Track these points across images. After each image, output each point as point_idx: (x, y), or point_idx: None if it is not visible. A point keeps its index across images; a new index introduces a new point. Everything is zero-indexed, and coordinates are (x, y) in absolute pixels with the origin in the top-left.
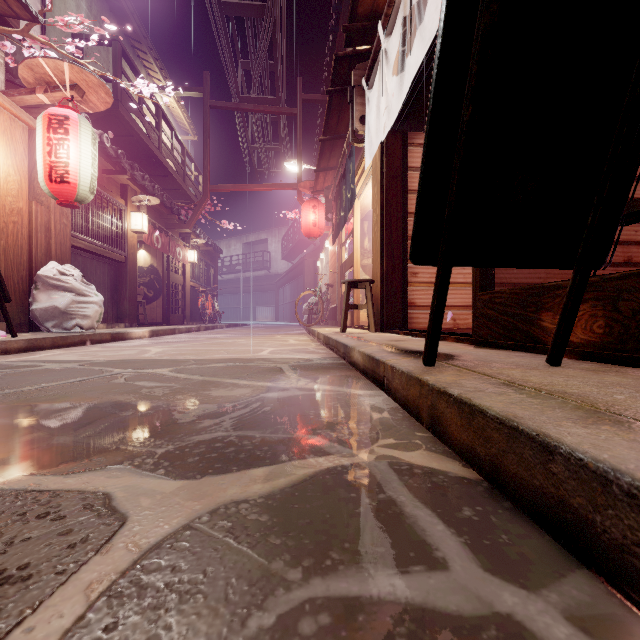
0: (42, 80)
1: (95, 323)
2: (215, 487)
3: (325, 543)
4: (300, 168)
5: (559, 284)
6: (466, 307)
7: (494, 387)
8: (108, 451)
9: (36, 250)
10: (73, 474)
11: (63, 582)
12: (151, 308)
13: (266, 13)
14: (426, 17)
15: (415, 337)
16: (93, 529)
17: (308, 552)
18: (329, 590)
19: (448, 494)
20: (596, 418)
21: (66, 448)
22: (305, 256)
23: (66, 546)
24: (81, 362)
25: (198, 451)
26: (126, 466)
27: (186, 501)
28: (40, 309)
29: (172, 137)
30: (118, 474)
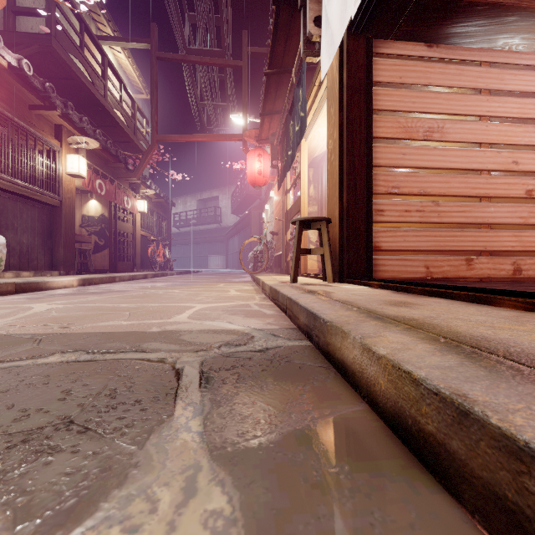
0: None
1: None
2: None
3: None
4: (246, 119)
5: None
6: (441, 252)
7: None
8: None
9: None
10: None
11: None
12: (102, 256)
13: None
14: None
15: (407, 293)
16: None
17: None
18: None
19: None
20: None
21: None
22: (251, 209)
23: None
24: None
25: None
26: None
27: None
28: None
29: (121, 89)
30: None
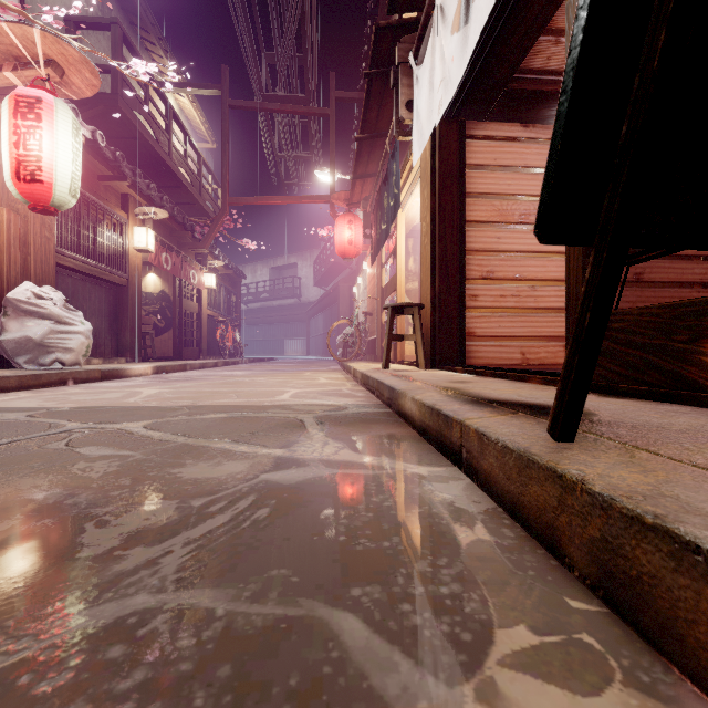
0: (9, 54)
1: (81, 358)
2: None
3: None
4: (333, 177)
5: None
6: (538, 338)
7: None
8: None
9: (8, 268)
10: None
11: None
12: (162, 340)
13: None
14: None
15: (481, 376)
16: None
17: None
18: None
19: None
20: None
21: None
22: (340, 281)
23: None
24: (35, 411)
25: (47, 688)
26: None
27: None
28: (10, 340)
29: (186, 142)
30: None
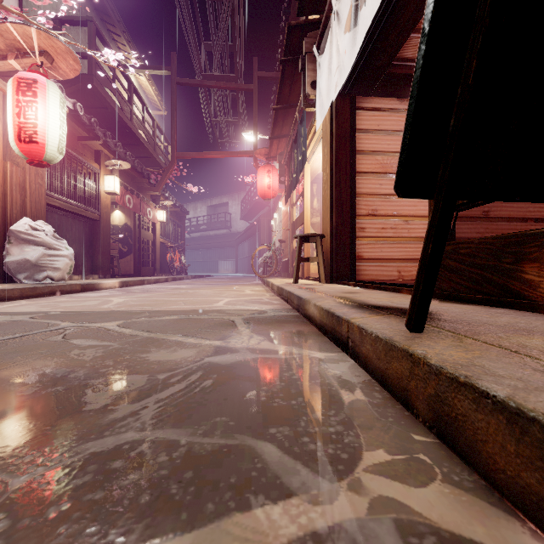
0: (13, 46)
1: (66, 275)
2: None
3: None
4: (256, 137)
5: None
6: (410, 260)
7: None
8: None
9: (11, 207)
10: None
11: None
12: (125, 261)
13: None
14: None
15: (366, 288)
16: None
17: None
18: None
19: None
20: None
21: None
22: (261, 216)
23: None
24: (35, 314)
25: (78, 483)
26: None
27: None
28: (12, 262)
29: (143, 111)
30: None
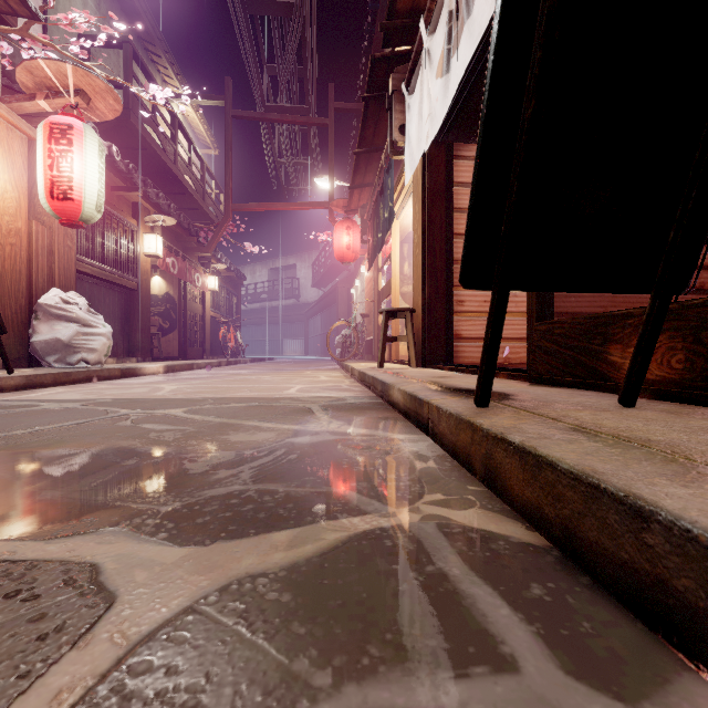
0: (43, 85)
1: (103, 357)
2: (227, 556)
3: (361, 633)
4: (332, 185)
5: (630, 312)
6: (518, 339)
7: (562, 433)
8: (102, 509)
9: (37, 276)
10: (57, 539)
11: (24, 690)
12: (167, 341)
13: (294, 12)
14: (475, 10)
15: (462, 373)
16: (72, 613)
17: (340, 646)
18: (367, 702)
19: (511, 566)
20: (695, 474)
21: (53, 505)
22: (338, 283)
23: (35, 637)
24: (84, 401)
25: (209, 509)
26: (122, 528)
27: (190, 575)
28: (41, 342)
29: (190, 150)
30: (111, 539)
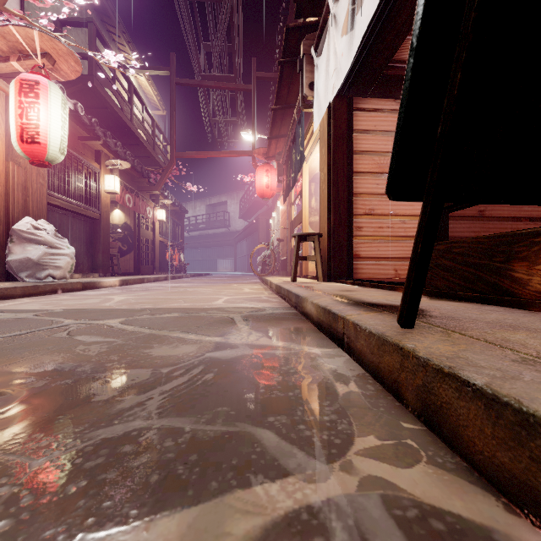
0: (15, 48)
1: (67, 273)
2: None
3: None
4: (255, 137)
5: (538, 231)
6: (407, 258)
7: (528, 369)
8: None
9: (13, 207)
10: None
11: None
12: (125, 260)
13: None
14: None
15: (363, 287)
16: None
17: None
18: None
19: None
20: None
21: None
22: (259, 215)
23: None
24: (39, 312)
25: (92, 465)
26: None
27: None
28: (15, 260)
29: (143, 111)
30: None
